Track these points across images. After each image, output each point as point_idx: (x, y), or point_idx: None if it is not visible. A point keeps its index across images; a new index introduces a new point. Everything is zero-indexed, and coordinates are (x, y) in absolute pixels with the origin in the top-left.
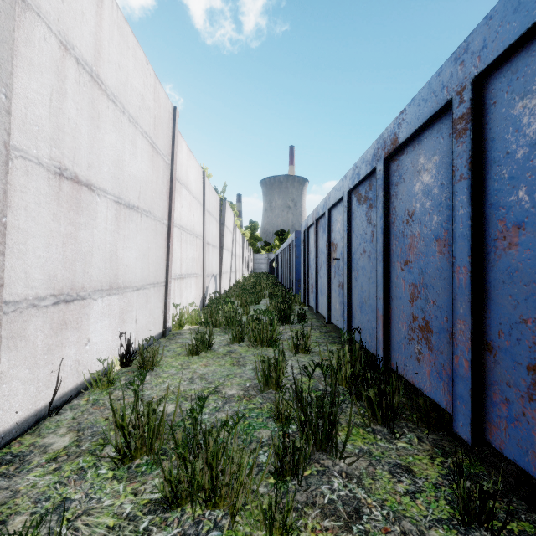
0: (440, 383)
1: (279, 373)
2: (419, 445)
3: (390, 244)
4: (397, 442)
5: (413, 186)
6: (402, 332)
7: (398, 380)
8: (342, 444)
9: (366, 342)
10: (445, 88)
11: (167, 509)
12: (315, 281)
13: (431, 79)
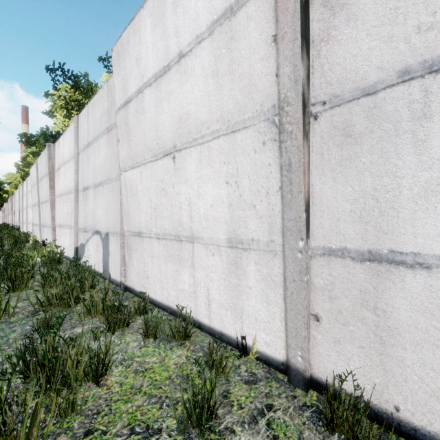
0: None
1: None
2: None
3: None
4: None
5: None
6: None
7: None
8: None
9: None
10: None
11: (5, 247)
12: None
13: None
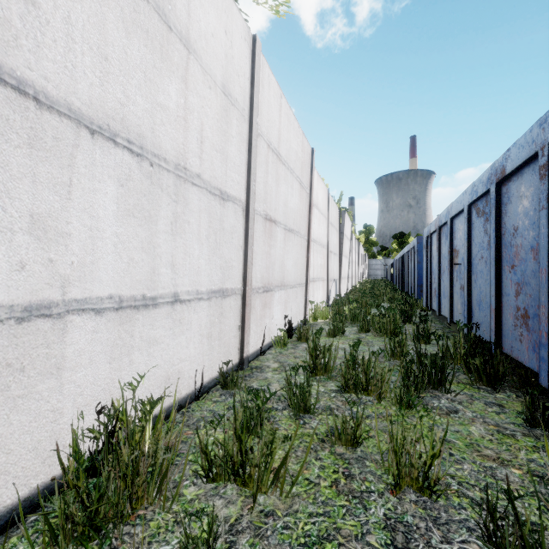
0: (533, 355)
1: (402, 348)
2: (515, 398)
3: (501, 252)
4: (496, 394)
5: (517, 207)
6: (510, 321)
7: (510, 363)
8: (449, 383)
9: (483, 334)
10: (534, 142)
11: (342, 392)
12: (437, 285)
13: (526, 132)
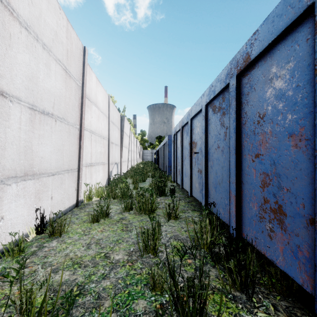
0: (295, 261)
1: (155, 242)
2: (276, 316)
3: (241, 141)
4: (257, 312)
5: (264, 92)
6: (253, 210)
7: (247, 246)
8: None
9: (220, 213)
10: None
11: None
12: (181, 167)
13: None
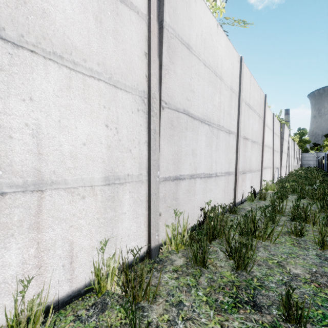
0: None
1: None
2: None
3: None
4: None
5: None
6: None
7: None
8: None
9: None
10: None
11: (291, 221)
12: None
13: None
